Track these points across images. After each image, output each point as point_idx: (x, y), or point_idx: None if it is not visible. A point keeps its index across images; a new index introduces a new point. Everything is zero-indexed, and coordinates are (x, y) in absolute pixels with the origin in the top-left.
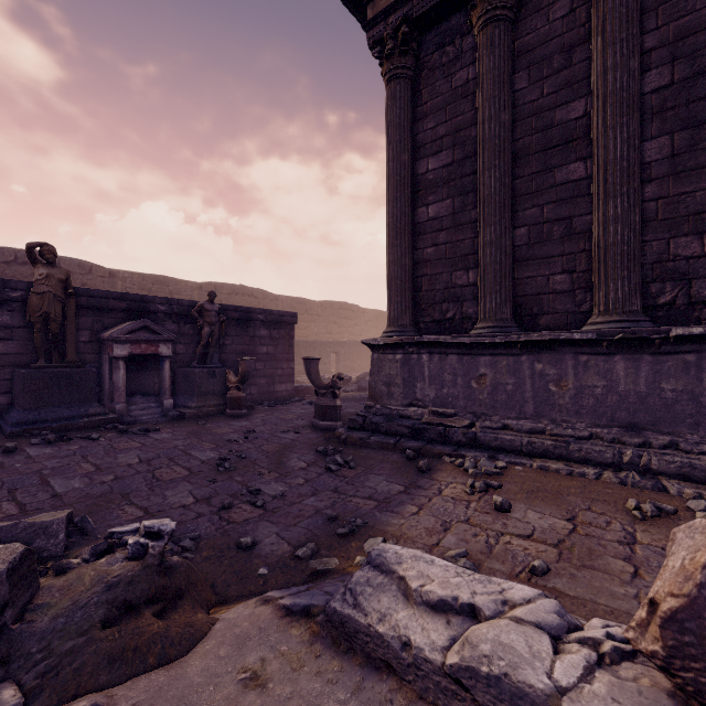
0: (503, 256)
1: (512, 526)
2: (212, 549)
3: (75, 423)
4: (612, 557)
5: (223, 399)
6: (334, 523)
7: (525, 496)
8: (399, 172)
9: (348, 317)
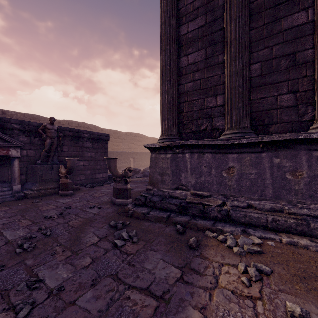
0: (244, 82)
1: None
2: None
3: None
4: None
5: (58, 184)
6: None
7: (304, 288)
8: (169, 31)
9: (139, 140)
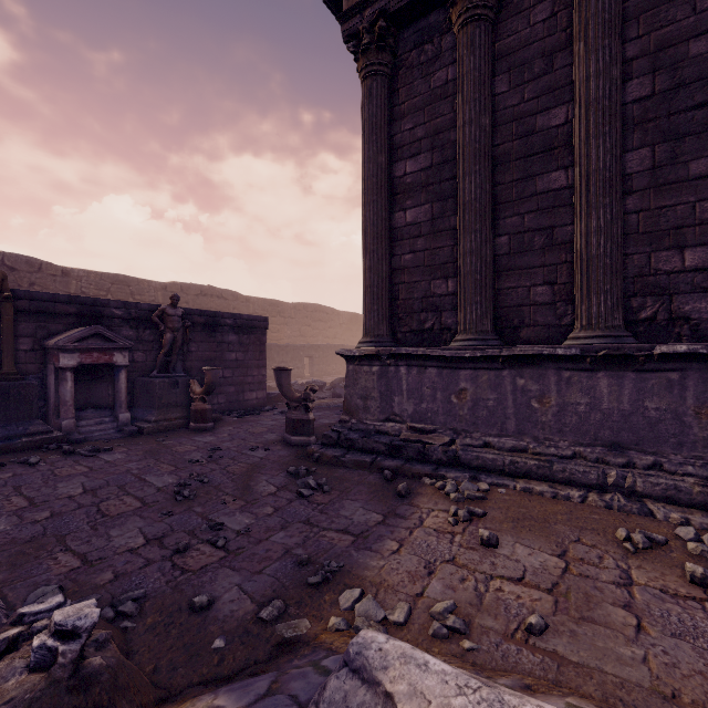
0: (484, 265)
1: (501, 566)
2: (159, 613)
3: (11, 444)
4: (611, 605)
5: (187, 411)
6: (306, 568)
7: (511, 526)
8: (376, 174)
9: (322, 319)
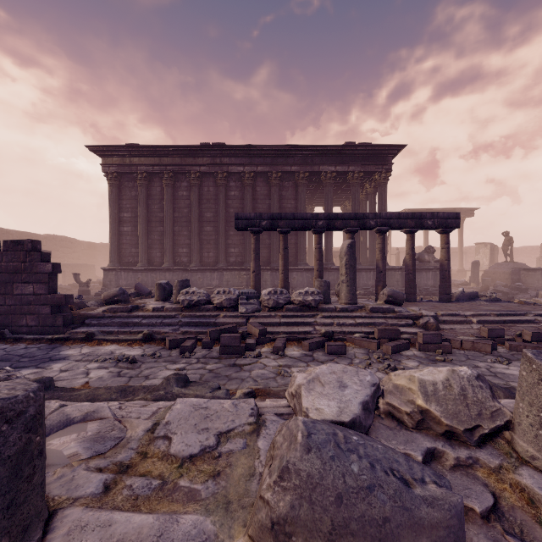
0: (145, 247)
1: None
2: None
3: None
4: None
5: None
6: None
7: None
8: (114, 216)
9: (68, 246)
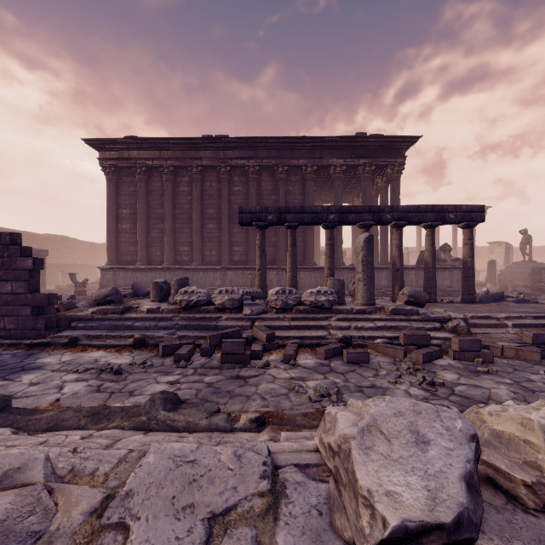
0: (144, 245)
1: None
2: None
3: None
4: None
5: None
6: None
7: None
8: (112, 212)
9: (68, 246)
